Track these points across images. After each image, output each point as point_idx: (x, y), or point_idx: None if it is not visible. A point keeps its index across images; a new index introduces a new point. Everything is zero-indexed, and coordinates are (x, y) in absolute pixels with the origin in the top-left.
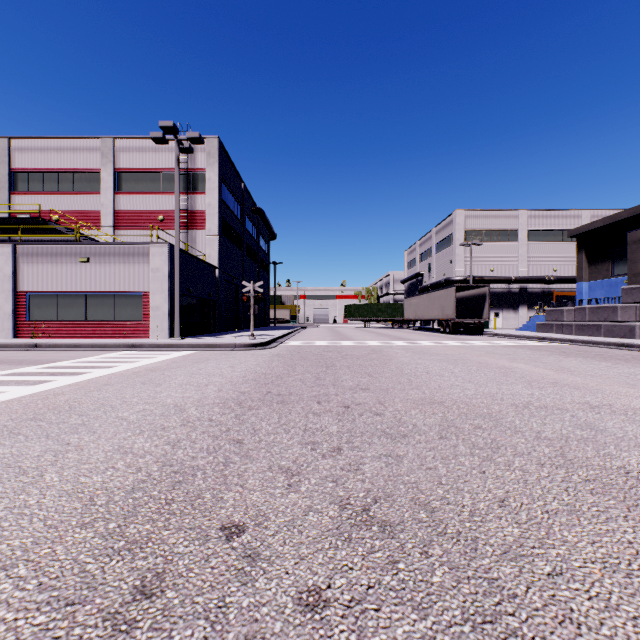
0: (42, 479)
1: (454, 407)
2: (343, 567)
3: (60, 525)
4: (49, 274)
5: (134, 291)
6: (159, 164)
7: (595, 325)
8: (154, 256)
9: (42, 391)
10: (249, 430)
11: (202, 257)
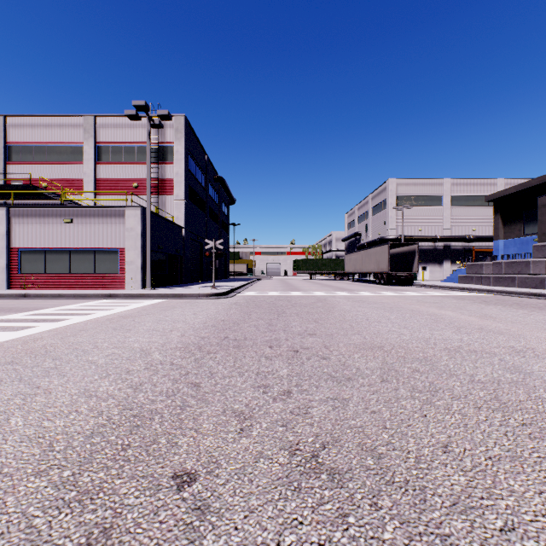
0: (7, 423)
1: (393, 351)
2: (293, 521)
3: (15, 473)
4: (38, 233)
5: (111, 248)
6: (134, 138)
7: (510, 277)
8: (129, 217)
9: (23, 336)
10: (206, 373)
11: (171, 219)
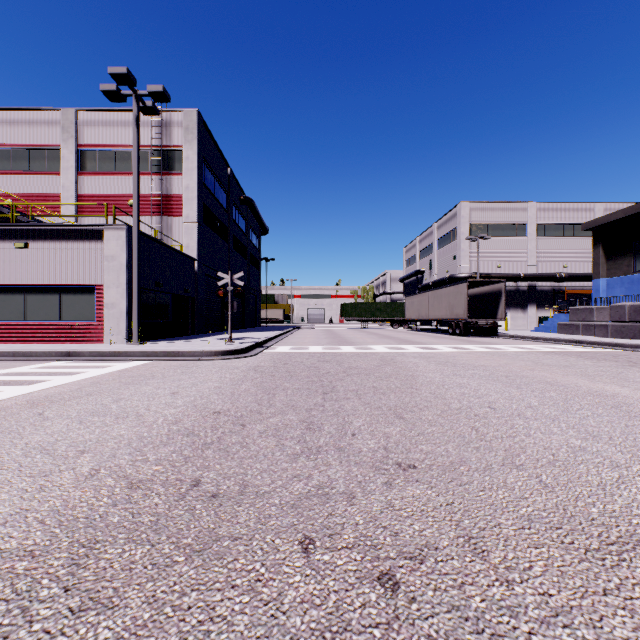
0: None
1: None
2: None
3: None
4: None
5: (84, 284)
6: (129, 140)
7: (639, 326)
8: (108, 241)
9: None
10: None
11: (179, 248)
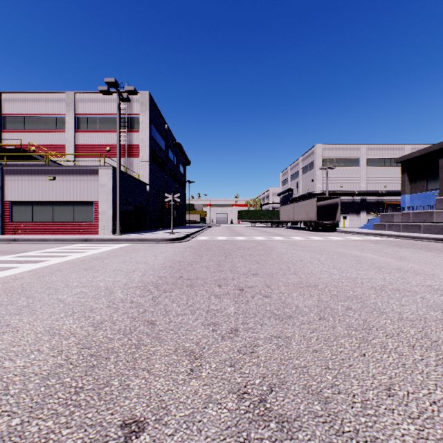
0: None
1: (326, 290)
2: None
3: None
4: (26, 188)
5: (87, 200)
6: (107, 111)
7: (417, 225)
8: (102, 175)
9: (6, 276)
10: (162, 311)
11: (137, 177)
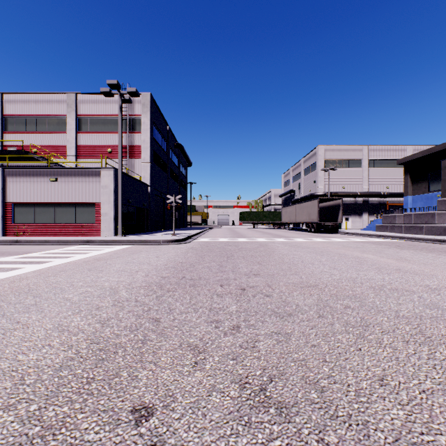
0: None
1: (326, 289)
2: None
3: None
4: (28, 190)
5: (89, 202)
6: (108, 112)
7: (419, 226)
8: (103, 177)
9: (11, 276)
10: (166, 309)
11: (139, 178)
